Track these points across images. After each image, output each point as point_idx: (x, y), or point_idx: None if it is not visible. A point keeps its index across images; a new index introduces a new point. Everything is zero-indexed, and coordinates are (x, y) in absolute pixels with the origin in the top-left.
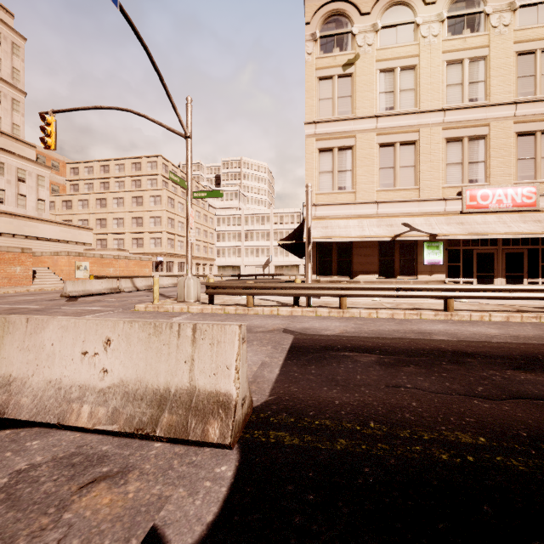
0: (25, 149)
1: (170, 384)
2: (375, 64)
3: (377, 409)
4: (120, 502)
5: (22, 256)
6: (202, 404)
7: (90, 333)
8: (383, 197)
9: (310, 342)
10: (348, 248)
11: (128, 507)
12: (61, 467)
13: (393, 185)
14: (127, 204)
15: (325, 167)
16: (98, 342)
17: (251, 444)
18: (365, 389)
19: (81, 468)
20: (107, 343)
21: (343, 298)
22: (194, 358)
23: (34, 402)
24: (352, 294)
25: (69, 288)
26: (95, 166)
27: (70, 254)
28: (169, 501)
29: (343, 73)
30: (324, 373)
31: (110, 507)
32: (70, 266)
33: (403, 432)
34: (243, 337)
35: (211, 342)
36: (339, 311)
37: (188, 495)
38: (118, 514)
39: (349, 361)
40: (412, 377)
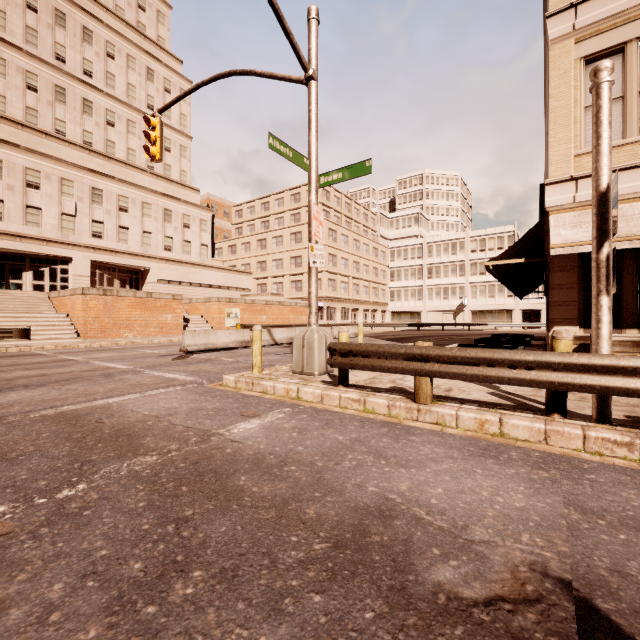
0: (191, 194)
1: None
2: None
3: None
4: None
5: (173, 303)
6: None
7: None
8: None
9: None
10: None
11: None
12: None
13: None
14: (285, 242)
15: None
16: None
17: None
18: None
19: None
20: None
21: None
22: None
23: None
24: None
25: (187, 341)
26: (256, 205)
27: (220, 300)
28: None
29: None
30: None
31: None
32: (221, 313)
33: None
34: None
35: None
36: None
37: None
38: None
39: None
40: None
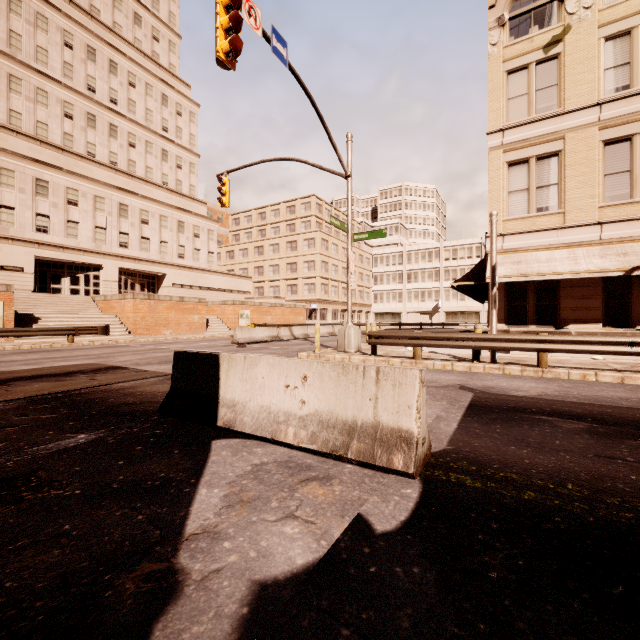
0: (199, 207)
1: (357, 418)
2: (596, 31)
3: (579, 474)
4: (330, 495)
5: (199, 305)
6: (386, 437)
7: (291, 370)
8: (611, 215)
9: (495, 401)
10: (553, 288)
11: (337, 499)
12: (282, 467)
13: (628, 197)
14: (282, 250)
15: (517, 184)
16: (297, 378)
17: (432, 479)
18: (564, 455)
19: (296, 470)
20: (304, 379)
21: (543, 354)
22: (377, 396)
23: (253, 421)
24: (556, 349)
25: (238, 335)
26: (253, 214)
27: (234, 303)
28: (367, 502)
29: (545, 57)
30: (511, 433)
31: (325, 496)
32: (235, 314)
33: (610, 499)
34: (423, 381)
35: (393, 384)
36: (536, 370)
37: (381, 501)
38: (331, 501)
39: (546, 426)
40: (638, 452)
